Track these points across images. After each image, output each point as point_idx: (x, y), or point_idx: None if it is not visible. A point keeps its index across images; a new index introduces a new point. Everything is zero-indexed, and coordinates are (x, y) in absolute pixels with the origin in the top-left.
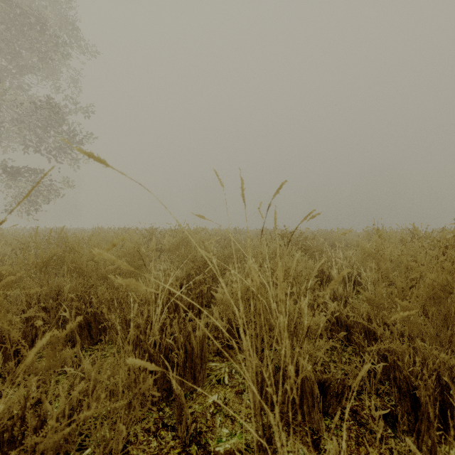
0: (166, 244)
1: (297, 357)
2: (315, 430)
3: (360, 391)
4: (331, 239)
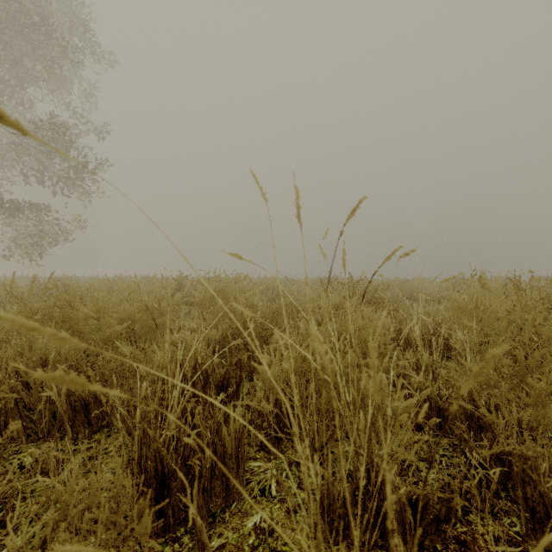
0: (197, 297)
1: (378, 464)
2: None
3: (467, 508)
4: (406, 290)
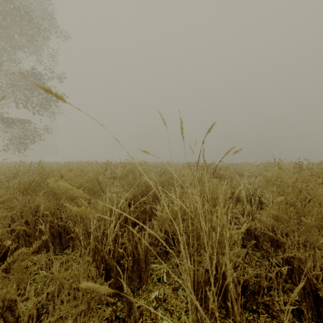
0: (118, 173)
1: (222, 263)
2: (237, 322)
3: (270, 288)
4: (237, 169)
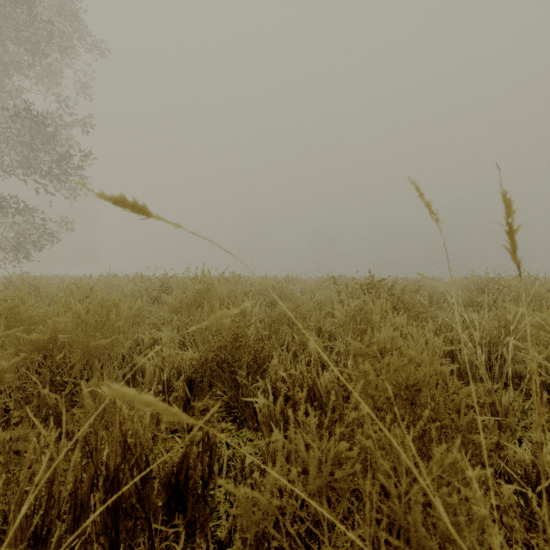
0: (169, 303)
1: None
2: None
3: None
4: (425, 291)
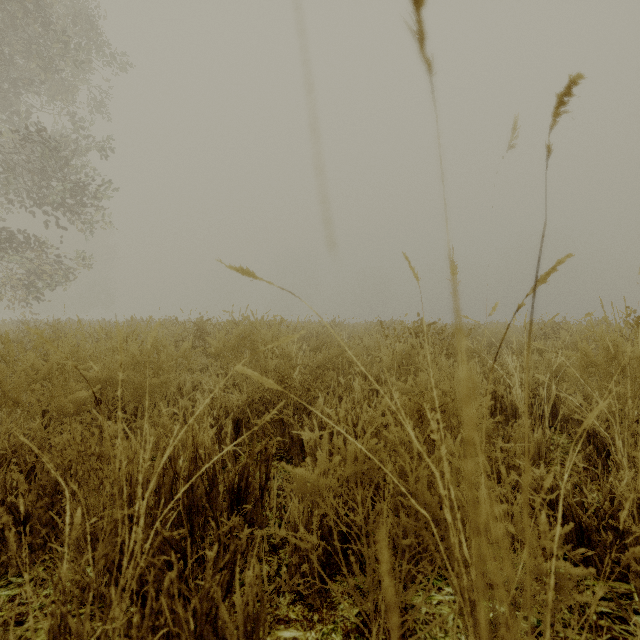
0: (214, 346)
1: None
2: None
3: None
4: (484, 336)
